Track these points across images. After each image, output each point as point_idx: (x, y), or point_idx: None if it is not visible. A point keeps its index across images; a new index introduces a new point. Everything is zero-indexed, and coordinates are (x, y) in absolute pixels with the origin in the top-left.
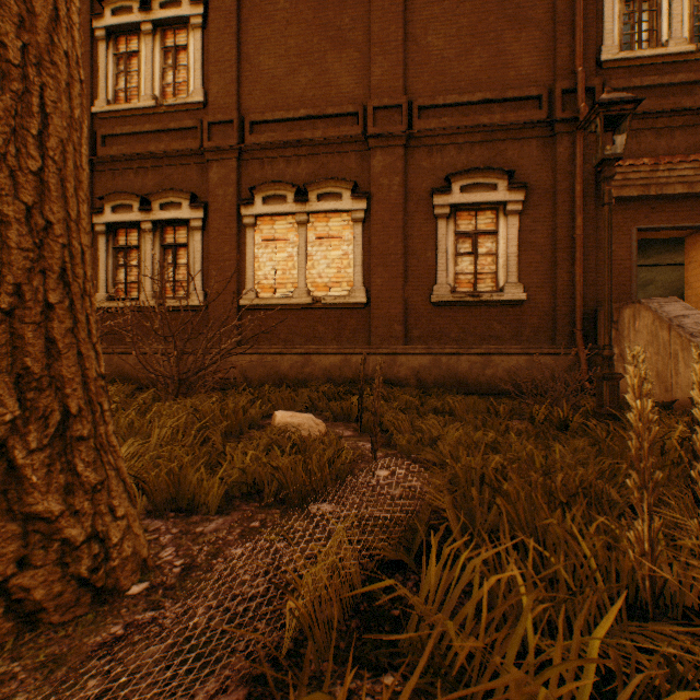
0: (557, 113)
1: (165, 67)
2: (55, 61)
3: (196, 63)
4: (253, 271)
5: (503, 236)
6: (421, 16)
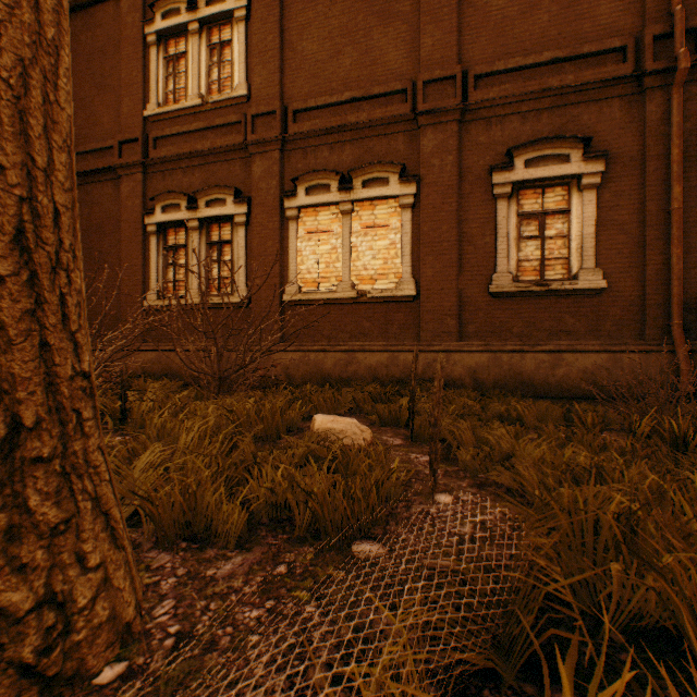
0: (647, 64)
1: (211, 64)
2: None
3: (240, 57)
4: (295, 266)
5: (577, 215)
6: None
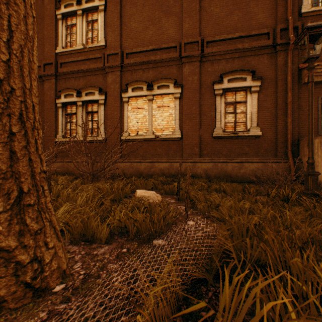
0: (278, 40)
1: (88, 30)
2: (17, 3)
3: (101, 27)
4: (127, 123)
5: (249, 104)
6: None
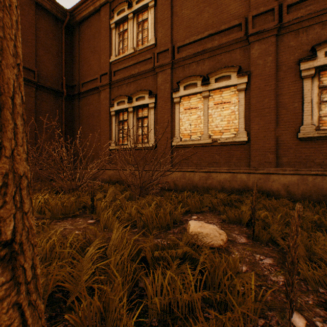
0: None
1: (138, 32)
2: None
3: (151, 25)
4: (178, 127)
5: None
6: None
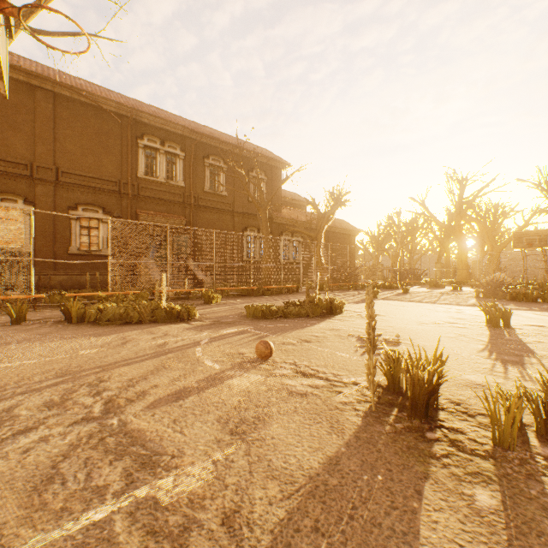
0: (122, 190)
1: None
2: None
3: None
4: None
5: (102, 230)
6: (64, 133)
